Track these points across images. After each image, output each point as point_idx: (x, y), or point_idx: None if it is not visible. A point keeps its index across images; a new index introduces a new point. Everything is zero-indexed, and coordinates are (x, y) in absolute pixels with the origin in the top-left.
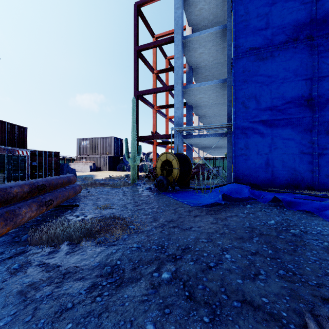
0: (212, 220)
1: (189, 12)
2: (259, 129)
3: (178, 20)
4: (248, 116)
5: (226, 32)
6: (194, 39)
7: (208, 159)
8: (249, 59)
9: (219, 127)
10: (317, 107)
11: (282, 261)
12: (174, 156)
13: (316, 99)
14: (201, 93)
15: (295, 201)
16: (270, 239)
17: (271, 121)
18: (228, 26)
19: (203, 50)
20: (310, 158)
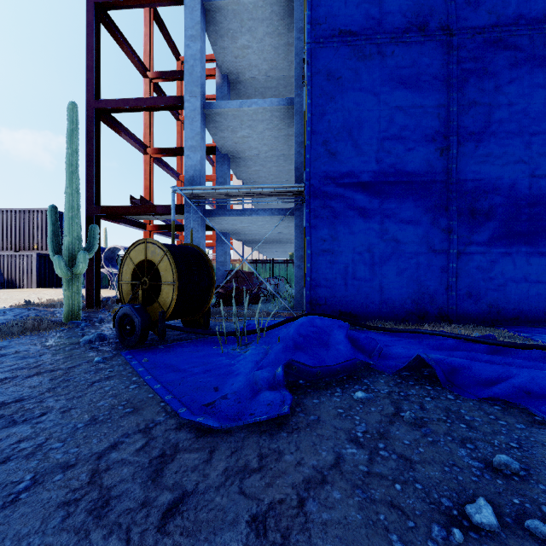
0: (239, 545)
1: None
2: (357, 201)
3: None
4: (337, 172)
5: (293, 7)
6: (229, 7)
7: (261, 262)
8: (339, 53)
9: (279, 195)
10: (456, 163)
11: None
12: (163, 250)
13: (455, 148)
14: (245, 127)
15: (465, 366)
16: None
17: (379, 185)
18: None
19: (249, 40)
20: (445, 261)
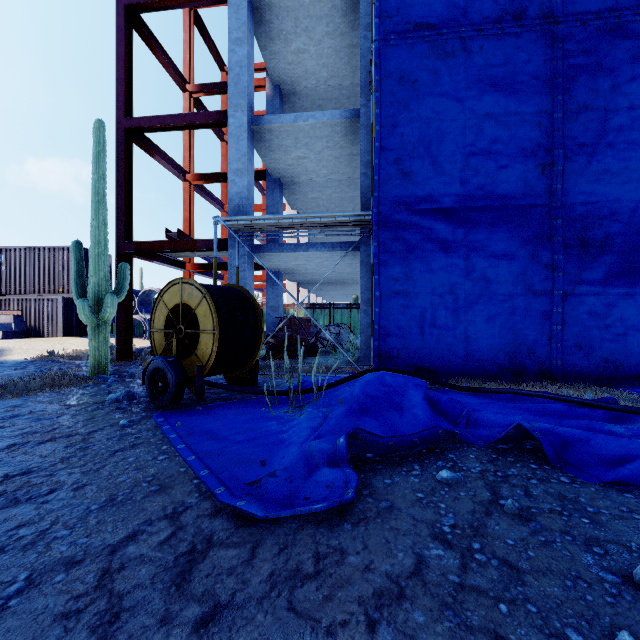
0: None
1: None
2: (436, 231)
3: None
4: (411, 196)
5: None
6: (282, 4)
7: (320, 307)
8: (414, 51)
9: (341, 225)
10: (561, 183)
11: None
12: (202, 292)
13: (560, 164)
14: (300, 146)
15: (581, 439)
16: None
17: (464, 212)
18: None
19: (306, 42)
20: (548, 304)
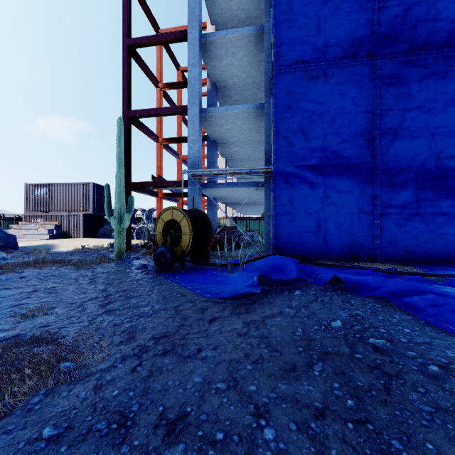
0: (240, 327)
1: (211, 1)
2: (308, 177)
3: (194, 8)
4: (293, 158)
5: (263, 37)
6: (218, 41)
7: (240, 219)
8: (295, 76)
9: (253, 173)
10: (379, 150)
11: (378, 430)
12: (183, 214)
13: (378, 139)
14: (229, 123)
15: (362, 281)
16: (342, 365)
17: (324, 166)
18: (266, 28)
19: (232, 60)
20: (371, 219)
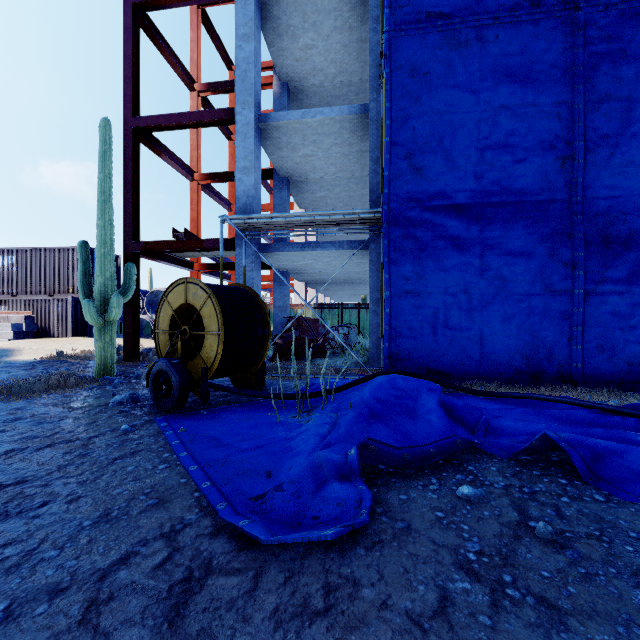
0: None
1: None
2: (449, 228)
3: None
4: (423, 192)
5: None
6: None
7: (328, 307)
8: (426, 41)
9: (350, 223)
10: (582, 176)
11: None
12: (206, 292)
13: (581, 157)
14: (308, 143)
15: (615, 452)
16: None
17: (479, 208)
18: None
19: (313, 38)
20: (567, 304)
